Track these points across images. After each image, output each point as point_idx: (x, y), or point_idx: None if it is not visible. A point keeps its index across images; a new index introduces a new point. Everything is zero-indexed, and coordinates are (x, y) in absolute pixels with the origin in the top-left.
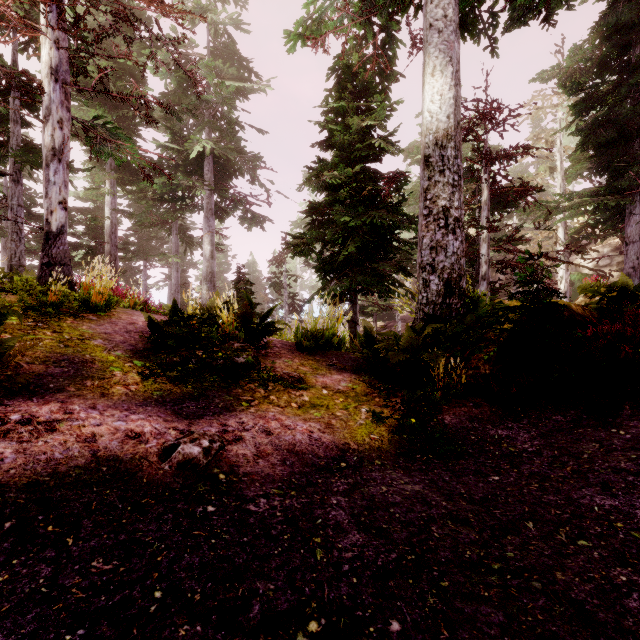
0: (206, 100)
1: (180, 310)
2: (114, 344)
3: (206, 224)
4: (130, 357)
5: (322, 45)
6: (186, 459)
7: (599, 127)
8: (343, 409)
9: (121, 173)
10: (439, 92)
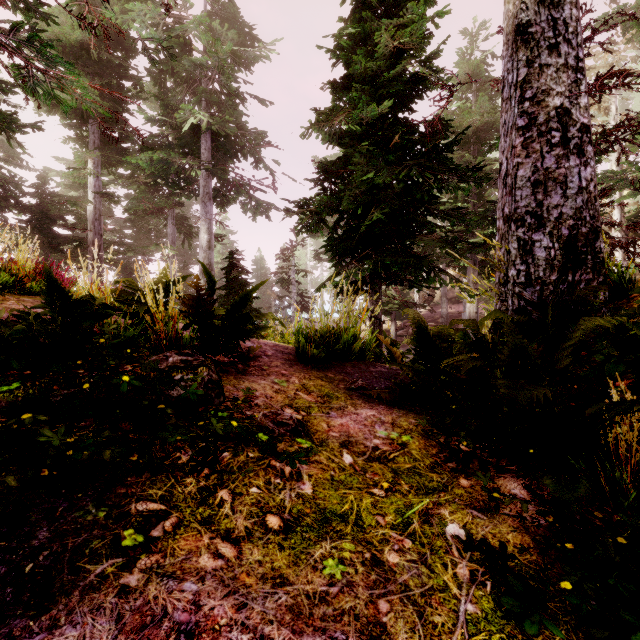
0: (200, 64)
1: (65, 291)
2: None
3: (203, 210)
4: None
5: None
6: None
7: None
8: (398, 529)
9: (106, 152)
10: None
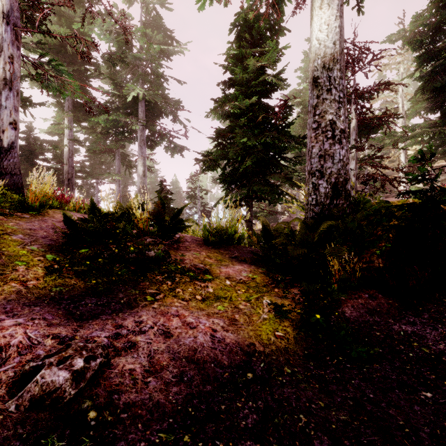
0: (139, 58)
1: (98, 209)
2: (34, 239)
3: (140, 151)
4: (45, 251)
5: (225, 5)
6: (45, 391)
7: (436, 74)
8: (245, 301)
9: (76, 113)
10: (326, 22)
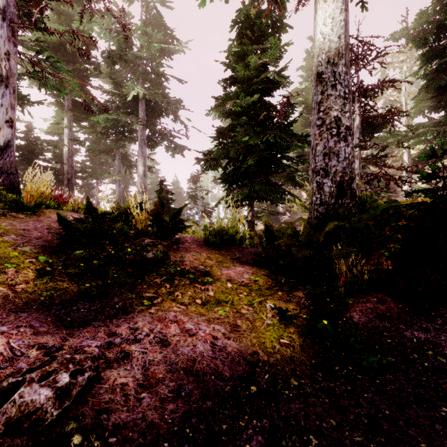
0: (139, 57)
1: (94, 208)
2: (27, 240)
3: (140, 151)
4: (37, 253)
5: (226, 1)
6: (23, 413)
7: (441, 72)
8: (248, 305)
9: (76, 112)
10: (331, 16)
